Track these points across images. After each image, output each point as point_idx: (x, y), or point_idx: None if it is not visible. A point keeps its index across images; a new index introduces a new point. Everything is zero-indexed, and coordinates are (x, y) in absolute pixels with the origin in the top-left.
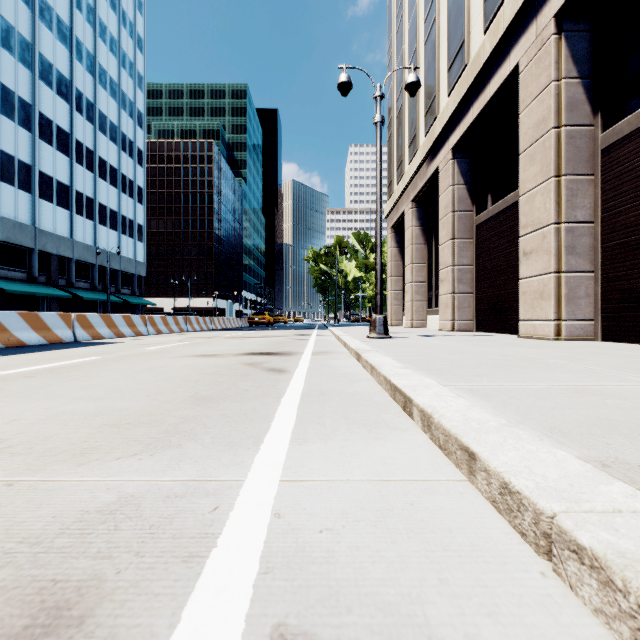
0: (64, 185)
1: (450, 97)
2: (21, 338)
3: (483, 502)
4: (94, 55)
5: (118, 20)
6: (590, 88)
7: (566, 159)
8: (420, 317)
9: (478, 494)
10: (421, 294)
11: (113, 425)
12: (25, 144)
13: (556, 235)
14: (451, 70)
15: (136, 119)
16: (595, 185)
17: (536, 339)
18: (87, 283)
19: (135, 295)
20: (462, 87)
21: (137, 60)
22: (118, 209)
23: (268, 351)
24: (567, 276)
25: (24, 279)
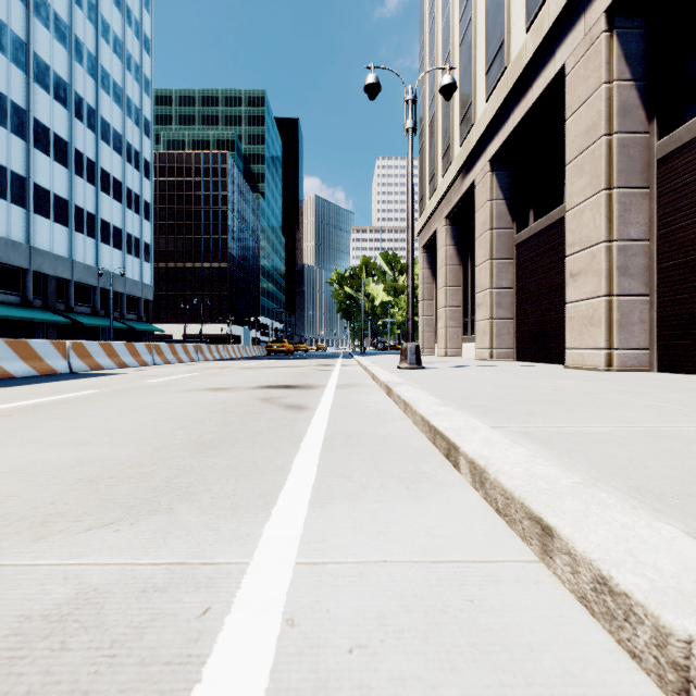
0: (62, 199)
1: (488, 103)
2: (8, 369)
3: (567, 597)
4: (96, 56)
5: (123, 18)
6: (645, 91)
7: (618, 170)
8: (454, 345)
9: (558, 584)
10: (455, 320)
11: (92, 480)
12: (19, 154)
13: (607, 254)
14: (489, 73)
15: (142, 127)
16: (650, 199)
17: (585, 370)
18: (88, 307)
19: (141, 321)
20: (501, 92)
21: (144, 62)
22: (123, 226)
23: (287, 384)
24: (619, 300)
25: (17, 303)
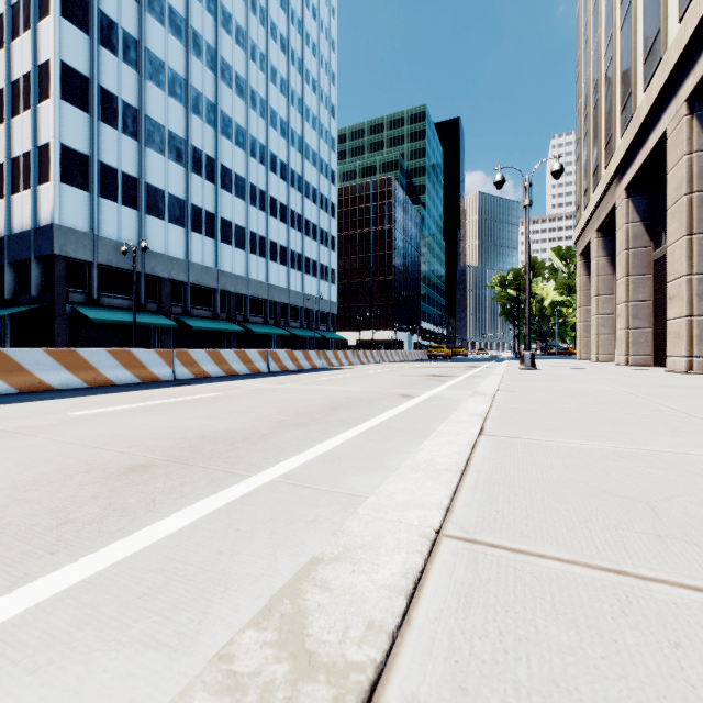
0: (284, 247)
1: (620, 142)
2: (302, 365)
3: None
4: (302, 137)
5: (317, 99)
6: None
7: (698, 220)
8: (606, 351)
9: None
10: (608, 327)
11: (392, 387)
12: (262, 222)
13: (688, 285)
14: (622, 115)
15: (330, 178)
16: None
17: (674, 373)
18: (297, 323)
19: (329, 331)
20: (628, 136)
21: (331, 127)
22: (317, 259)
23: (440, 375)
24: (699, 319)
25: (261, 322)
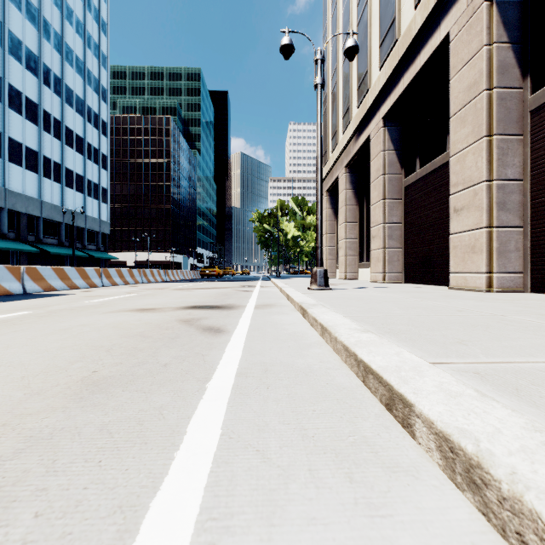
0: (33, 151)
1: (382, 70)
2: None
3: None
4: (61, 35)
5: (84, 5)
6: (519, 53)
7: (497, 119)
8: (352, 270)
9: None
10: (353, 249)
11: None
12: None
13: (488, 192)
14: (382, 46)
15: (100, 94)
16: (524, 144)
17: (467, 290)
18: (55, 239)
19: (99, 250)
20: (393, 60)
21: (101, 42)
22: (84, 174)
23: (210, 304)
24: (498, 231)
25: None
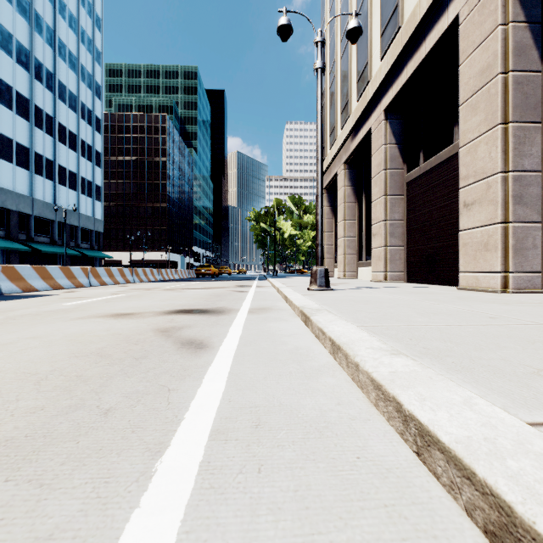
0: (24, 147)
1: (383, 60)
2: None
3: None
4: (54, 29)
5: None
6: (537, 33)
7: (514, 105)
8: (351, 269)
9: None
10: (352, 248)
11: None
12: None
13: (503, 184)
14: (384, 35)
15: (94, 90)
16: (542, 133)
17: (480, 291)
18: (47, 238)
19: (94, 249)
20: (396, 48)
21: (95, 37)
22: (77, 171)
23: (199, 307)
24: (514, 226)
25: None
